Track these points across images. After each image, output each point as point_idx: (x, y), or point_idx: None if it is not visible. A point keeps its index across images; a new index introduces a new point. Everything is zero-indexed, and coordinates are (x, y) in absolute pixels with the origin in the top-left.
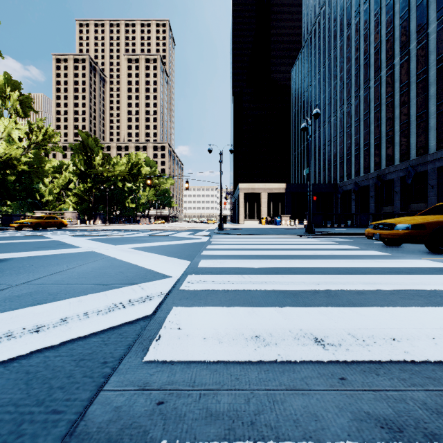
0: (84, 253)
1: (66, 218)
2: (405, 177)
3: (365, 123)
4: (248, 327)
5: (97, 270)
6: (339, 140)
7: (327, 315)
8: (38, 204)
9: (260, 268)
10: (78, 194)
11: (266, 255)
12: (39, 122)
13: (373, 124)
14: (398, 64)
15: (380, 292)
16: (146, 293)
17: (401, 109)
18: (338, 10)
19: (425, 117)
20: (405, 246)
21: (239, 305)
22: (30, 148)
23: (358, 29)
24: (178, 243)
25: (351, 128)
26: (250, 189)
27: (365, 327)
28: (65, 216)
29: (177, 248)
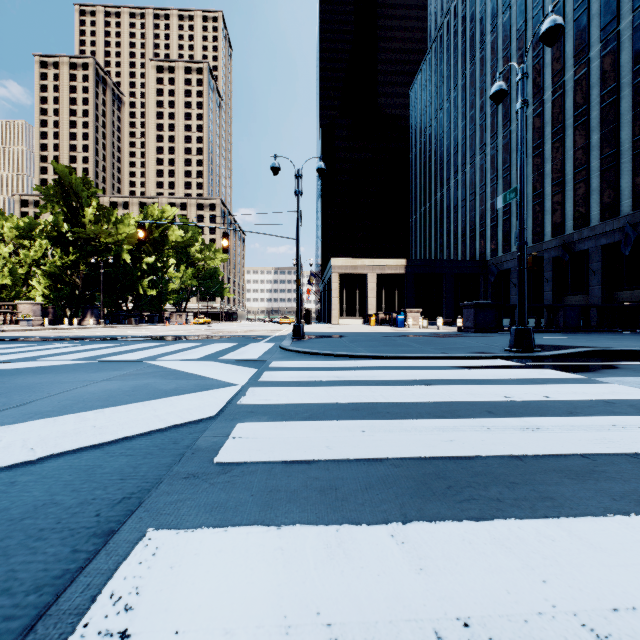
0: None
1: (21, 314)
2: (609, 246)
3: (536, 161)
4: None
5: None
6: (490, 191)
7: None
8: None
9: None
10: (51, 272)
11: None
12: None
13: (550, 161)
14: (597, 58)
15: None
16: None
17: (602, 132)
18: None
19: None
20: None
21: None
22: None
23: (524, 9)
24: (3, 460)
25: (510, 170)
26: (349, 267)
27: None
28: (18, 310)
29: None
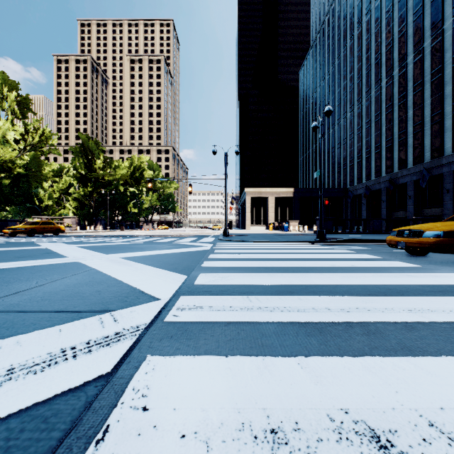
0: (66, 264)
1: (65, 223)
2: (418, 181)
3: (377, 125)
4: (257, 405)
5: (69, 289)
6: (349, 143)
7: (379, 376)
8: (37, 209)
9: (270, 286)
10: (78, 198)
11: (277, 267)
12: (36, 122)
13: (385, 125)
14: (411, 63)
15: (436, 325)
16: (116, 329)
17: (414, 110)
18: (348, 8)
19: (440, 118)
20: (432, 256)
21: (243, 351)
22: (26, 150)
23: (369, 27)
24: (178, 251)
25: (361, 130)
26: (256, 193)
27: (450, 405)
28: (64, 221)
29: (175, 257)
